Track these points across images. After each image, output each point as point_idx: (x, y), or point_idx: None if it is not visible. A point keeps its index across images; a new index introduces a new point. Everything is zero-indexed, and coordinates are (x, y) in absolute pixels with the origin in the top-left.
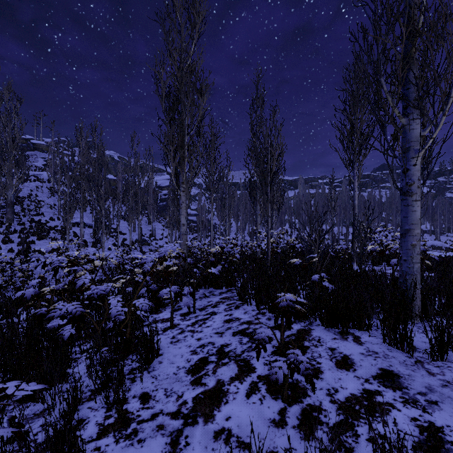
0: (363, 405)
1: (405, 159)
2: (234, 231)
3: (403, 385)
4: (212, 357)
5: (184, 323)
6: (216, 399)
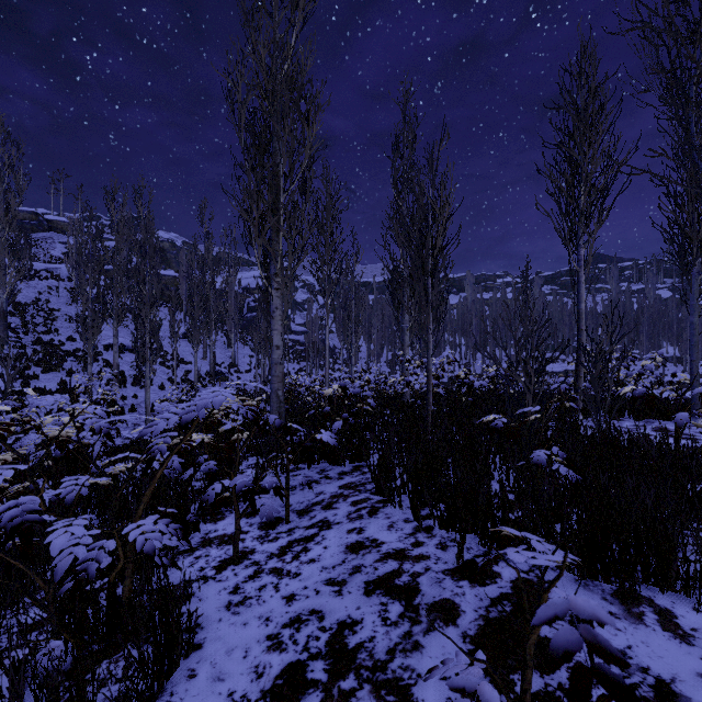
0: None
1: None
2: (364, 358)
3: None
4: (317, 664)
5: (264, 547)
6: None
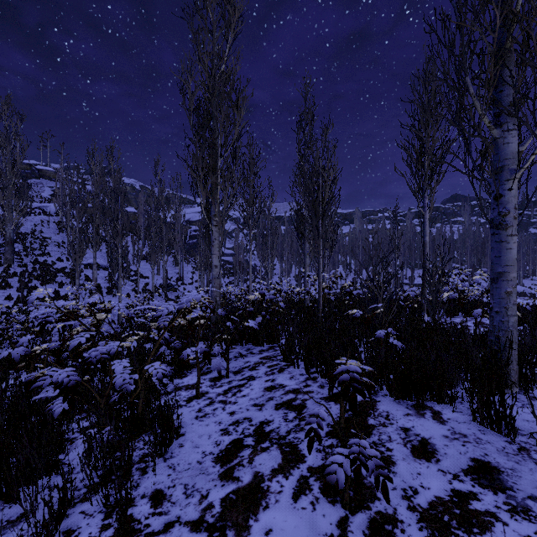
0: (468, 536)
1: (498, 182)
2: (278, 273)
3: (507, 484)
4: (249, 438)
5: (214, 390)
6: (253, 502)
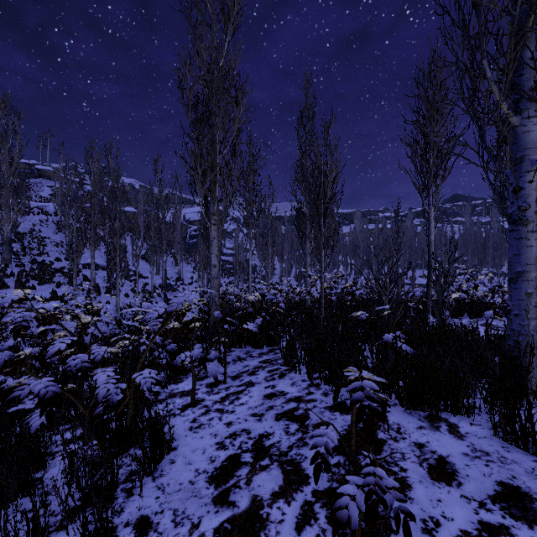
0: None
1: (517, 174)
2: (278, 273)
3: None
4: (246, 454)
5: (210, 397)
6: (250, 533)
